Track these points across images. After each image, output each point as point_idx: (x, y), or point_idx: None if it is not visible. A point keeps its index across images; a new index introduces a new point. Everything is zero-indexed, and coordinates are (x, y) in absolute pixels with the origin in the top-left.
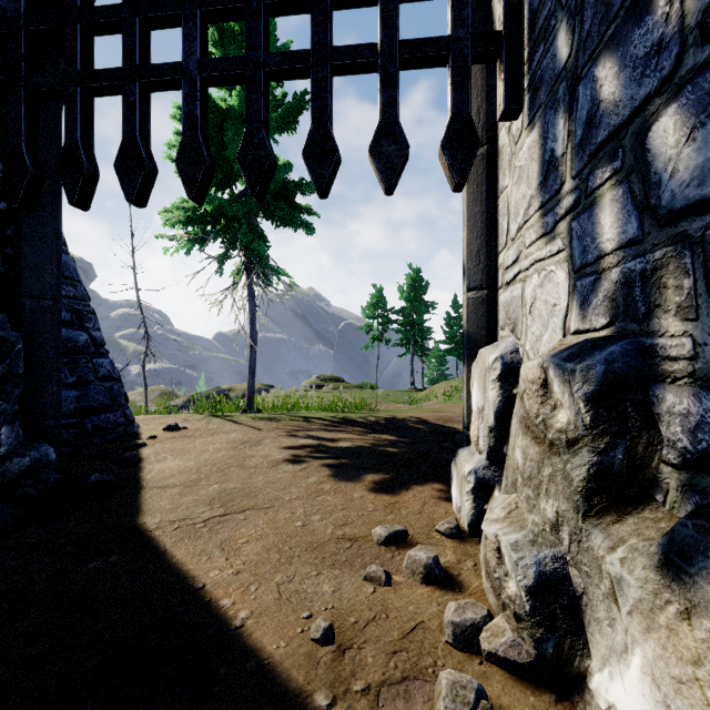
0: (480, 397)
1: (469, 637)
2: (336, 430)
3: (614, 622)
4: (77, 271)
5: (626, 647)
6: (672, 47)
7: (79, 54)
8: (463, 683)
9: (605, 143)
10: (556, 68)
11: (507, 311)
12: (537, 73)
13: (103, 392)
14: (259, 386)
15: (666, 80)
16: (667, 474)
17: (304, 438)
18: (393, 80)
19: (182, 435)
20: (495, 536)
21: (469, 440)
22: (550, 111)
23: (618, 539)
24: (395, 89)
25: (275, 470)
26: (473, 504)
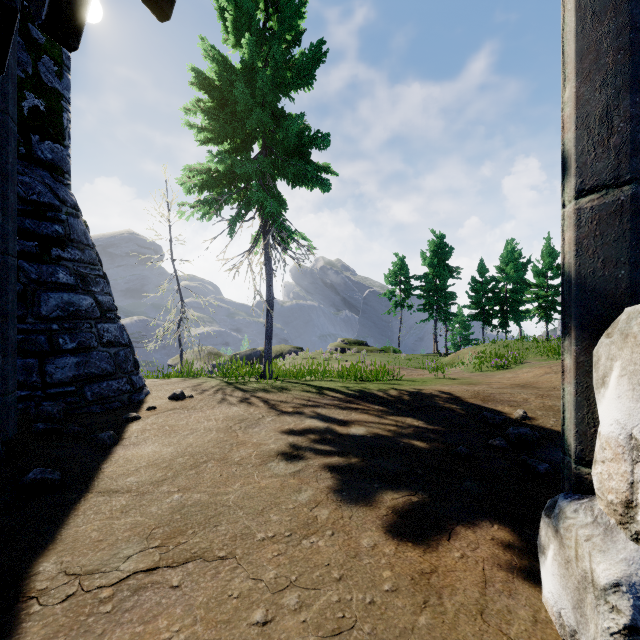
0: None
1: None
2: (350, 408)
3: None
4: (87, 235)
5: None
6: None
7: None
8: None
9: None
10: None
11: None
12: None
13: (107, 358)
14: (289, 348)
15: None
16: None
17: (311, 418)
18: None
19: (183, 406)
20: None
21: (583, 485)
22: None
23: None
24: None
25: (261, 472)
26: None
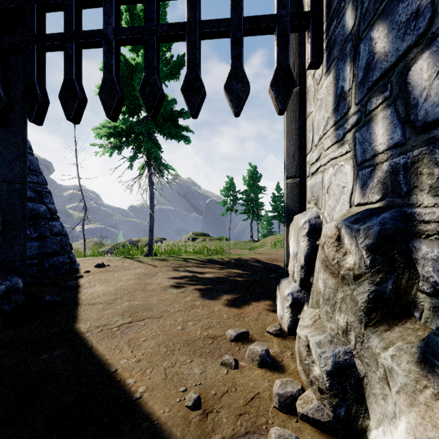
0: (295, 246)
1: (289, 403)
2: (204, 267)
3: (386, 397)
4: (39, 166)
5: (395, 414)
6: (426, 13)
7: (35, 24)
8: (285, 436)
9: (378, 80)
10: (345, 34)
11: (312, 191)
12: (332, 38)
13: (56, 243)
14: (156, 239)
15: (421, 36)
16: (422, 299)
17: (183, 272)
18: (239, 42)
19: (106, 270)
20: (305, 337)
21: (288, 274)
22: (341, 62)
23: (389, 342)
24: (241, 48)
25: (165, 293)
26: (290, 314)
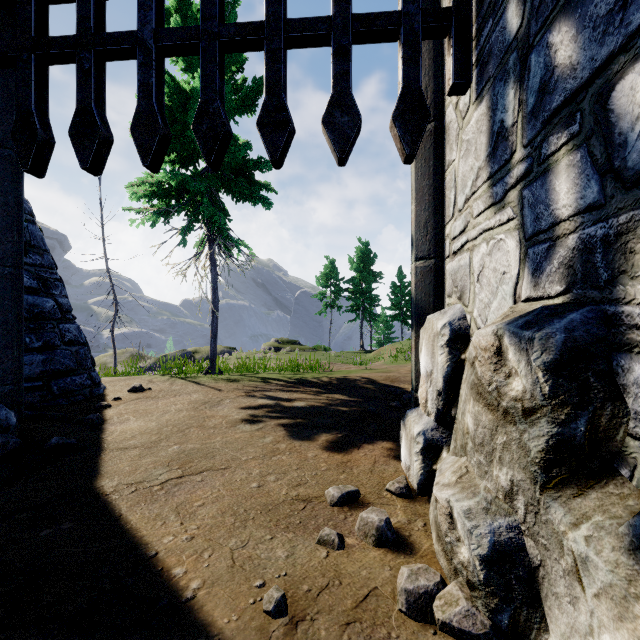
0: (429, 362)
1: (423, 605)
2: (292, 391)
3: (576, 601)
4: (44, 240)
5: (591, 629)
6: None
7: (33, 21)
8: None
9: (560, 108)
10: (506, 40)
11: (454, 279)
12: (485, 48)
13: (69, 355)
14: (222, 348)
15: (633, 35)
16: (634, 448)
17: (262, 398)
18: (345, 53)
19: (146, 396)
20: (447, 501)
21: (417, 402)
22: (500, 83)
23: (581, 515)
24: (348, 61)
25: (233, 431)
26: (422, 464)
